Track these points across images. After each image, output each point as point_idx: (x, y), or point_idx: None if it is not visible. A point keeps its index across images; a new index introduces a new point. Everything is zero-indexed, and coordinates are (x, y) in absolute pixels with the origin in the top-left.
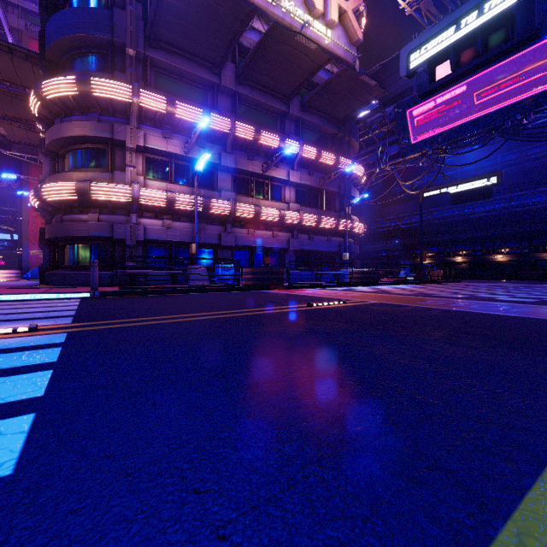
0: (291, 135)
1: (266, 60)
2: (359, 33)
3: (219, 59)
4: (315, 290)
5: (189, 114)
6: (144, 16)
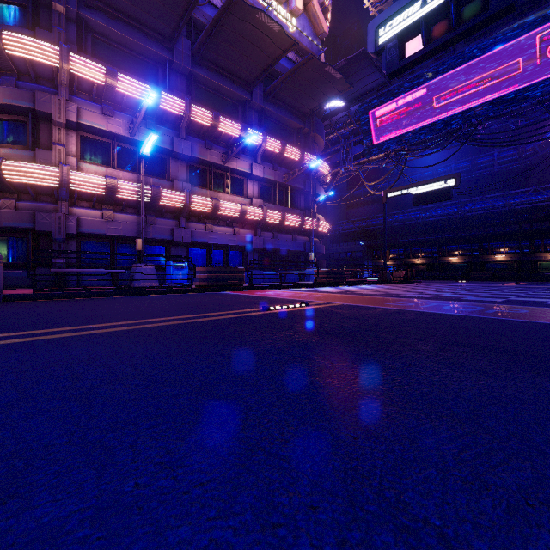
0: (253, 125)
1: (225, 38)
2: (324, 26)
3: (171, 31)
4: (278, 291)
5: (134, 89)
6: None
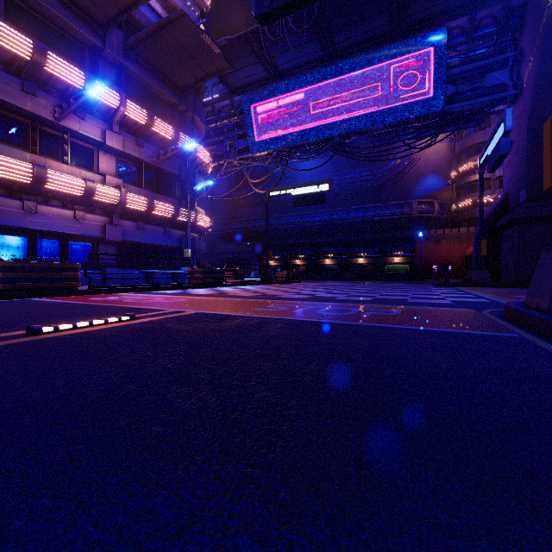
0: (107, 81)
1: None
2: None
3: None
4: (130, 294)
5: None
6: None
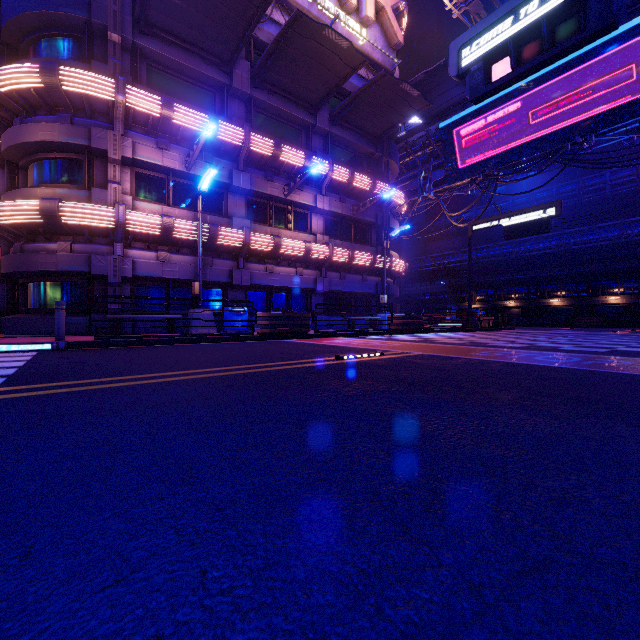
0: (318, 152)
1: (287, 58)
2: (399, 35)
3: (229, 54)
4: (347, 339)
5: (191, 119)
6: None
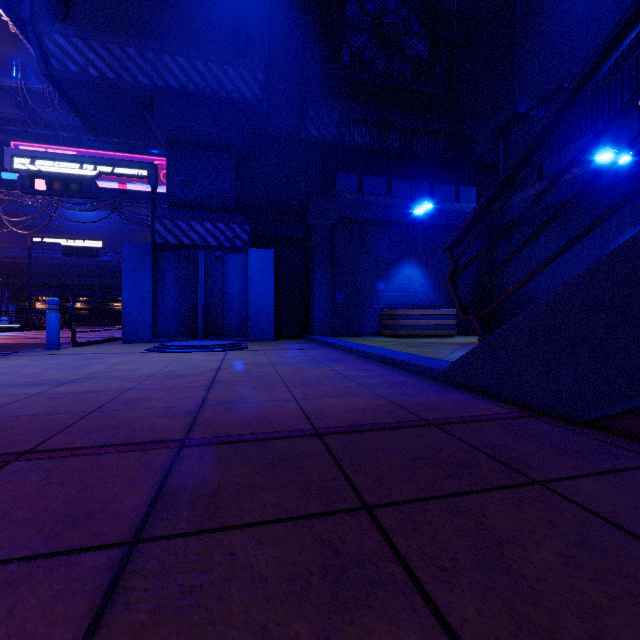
0: None
1: None
2: None
3: None
4: None
5: None
6: None
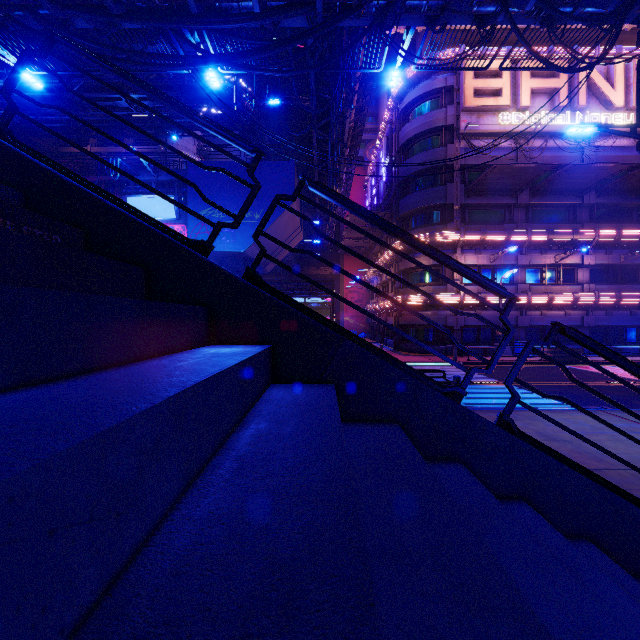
0: (584, 223)
1: (560, 179)
2: None
3: (517, 188)
4: (613, 368)
5: (495, 237)
6: (461, 176)
